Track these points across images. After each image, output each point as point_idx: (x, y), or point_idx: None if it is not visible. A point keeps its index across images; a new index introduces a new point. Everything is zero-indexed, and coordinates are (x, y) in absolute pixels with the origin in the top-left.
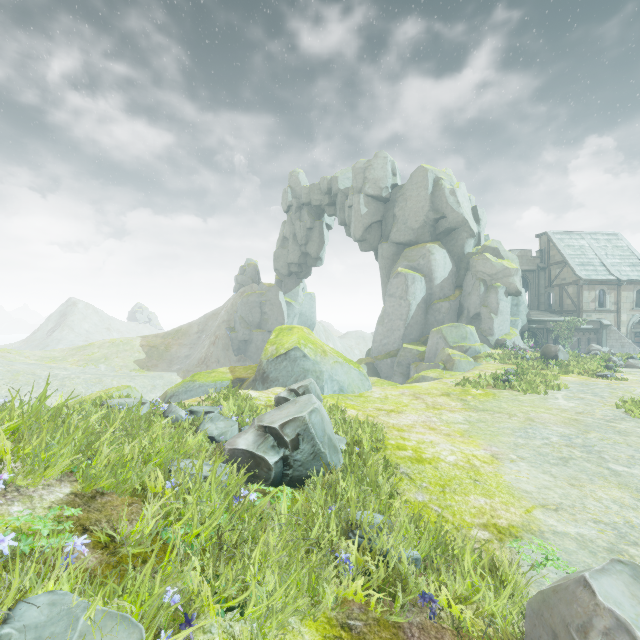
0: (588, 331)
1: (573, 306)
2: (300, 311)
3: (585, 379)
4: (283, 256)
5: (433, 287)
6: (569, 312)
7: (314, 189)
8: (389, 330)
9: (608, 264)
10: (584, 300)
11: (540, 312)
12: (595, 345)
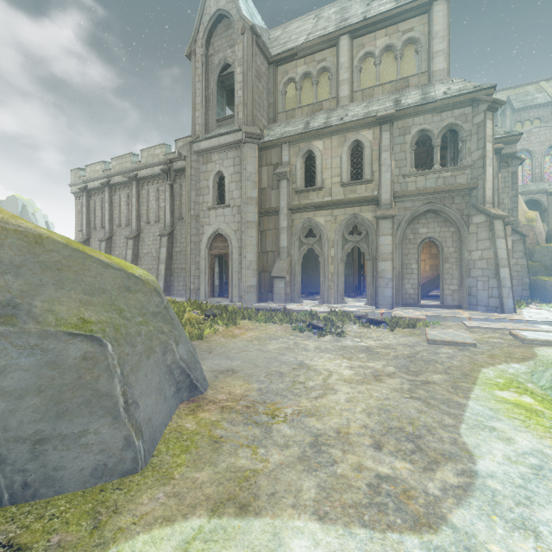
0: None
1: None
2: None
3: None
4: None
5: None
6: None
7: None
8: None
9: None
10: None
11: None
12: None
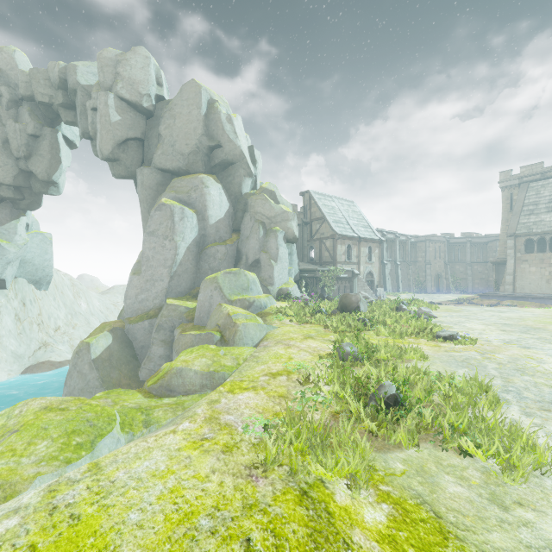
0: (345, 280)
1: (330, 258)
2: (22, 257)
3: (438, 347)
4: None
5: (207, 227)
6: (327, 263)
7: (38, 77)
8: (149, 281)
9: (351, 224)
10: (338, 253)
11: (305, 263)
12: (363, 292)
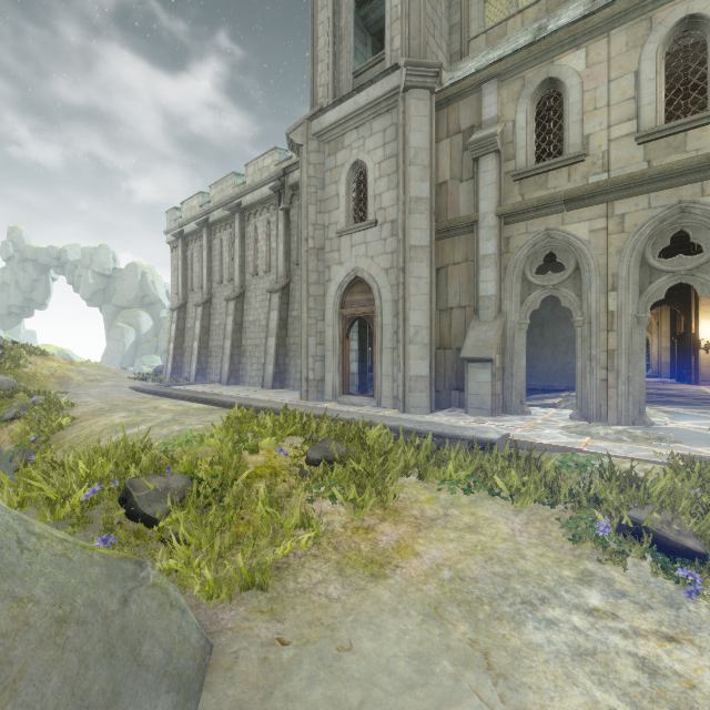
0: None
1: None
2: None
3: None
4: (3, 298)
5: (141, 335)
6: None
7: (42, 252)
8: (112, 359)
9: None
10: None
11: None
12: None
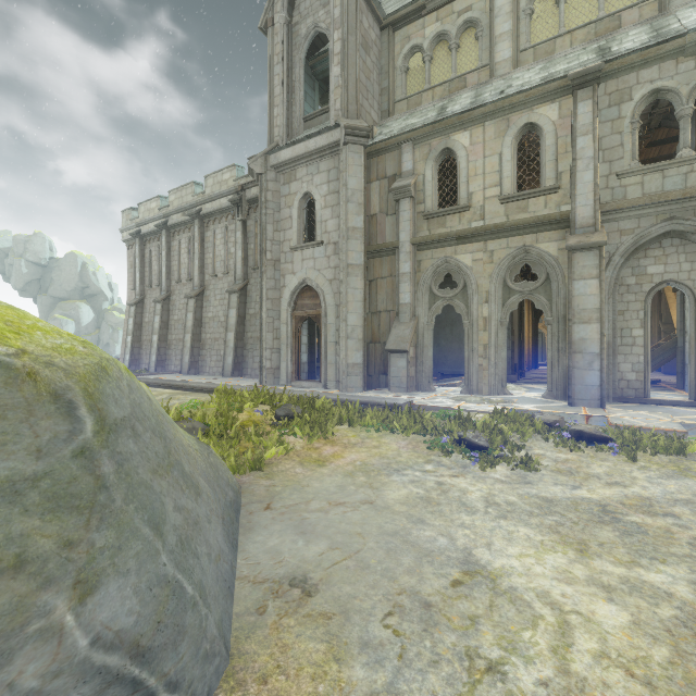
0: None
1: None
2: None
3: None
4: None
5: (81, 327)
6: None
7: None
8: None
9: None
10: None
11: None
12: None
